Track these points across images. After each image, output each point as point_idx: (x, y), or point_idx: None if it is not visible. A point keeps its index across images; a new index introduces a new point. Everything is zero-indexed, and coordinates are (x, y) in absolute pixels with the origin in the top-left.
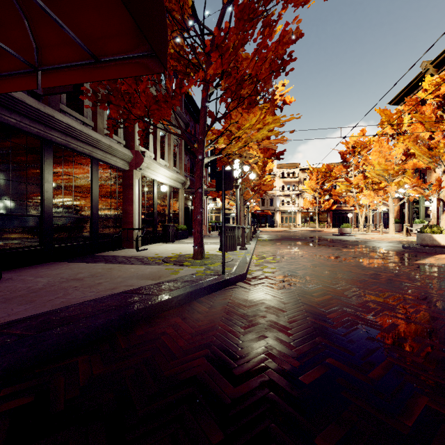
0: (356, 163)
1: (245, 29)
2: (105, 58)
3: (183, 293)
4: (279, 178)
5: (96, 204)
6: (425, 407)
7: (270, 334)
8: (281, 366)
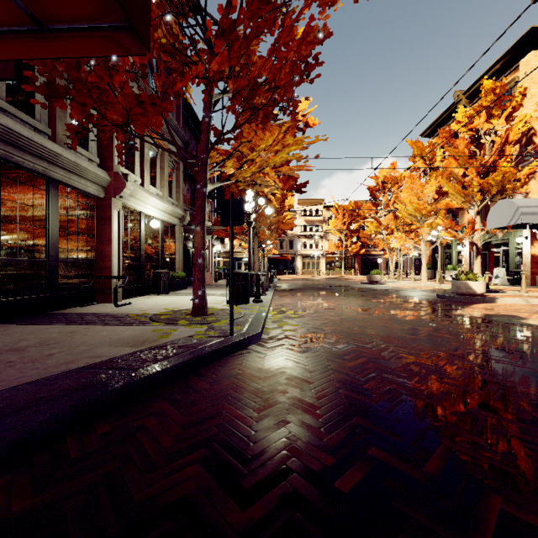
0: (386, 200)
1: (259, 14)
2: (55, 24)
3: (174, 365)
4: (300, 216)
5: (55, 243)
6: (500, 512)
7: (294, 417)
8: (310, 467)
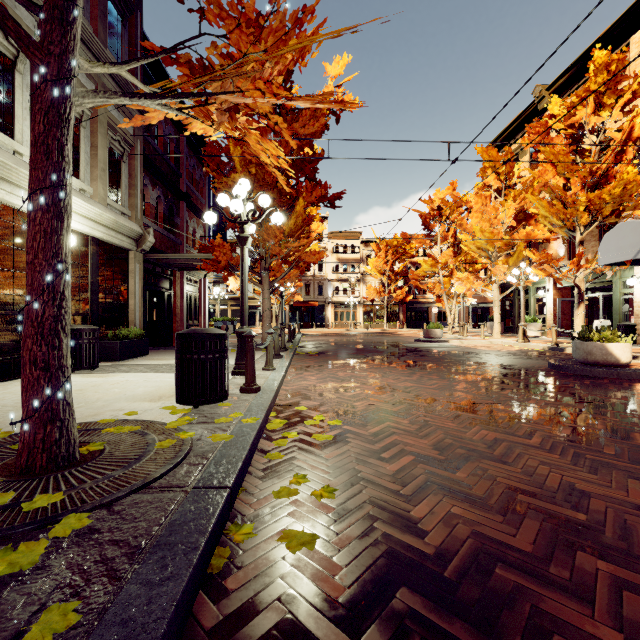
0: (443, 232)
1: None
2: None
3: None
4: (331, 253)
5: None
6: None
7: None
8: None
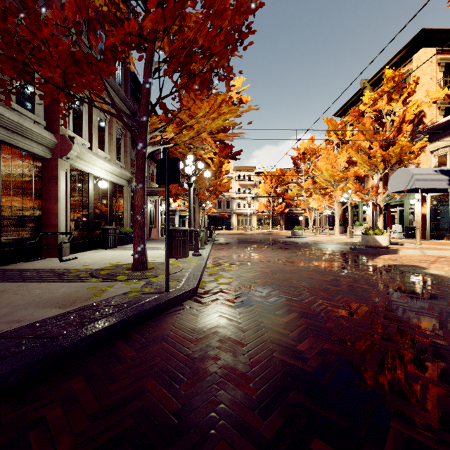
0: (306, 168)
1: None
2: None
3: (98, 330)
4: (235, 180)
5: None
6: None
7: (225, 394)
8: None
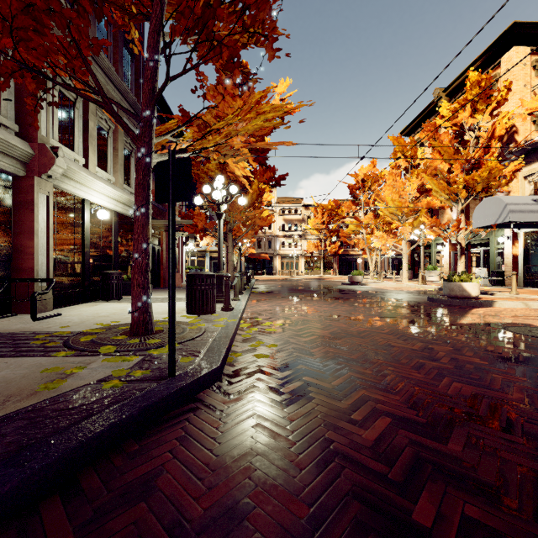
0: (366, 199)
1: None
2: None
3: (3, 485)
4: (278, 215)
5: None
6: None
7: None
8: None
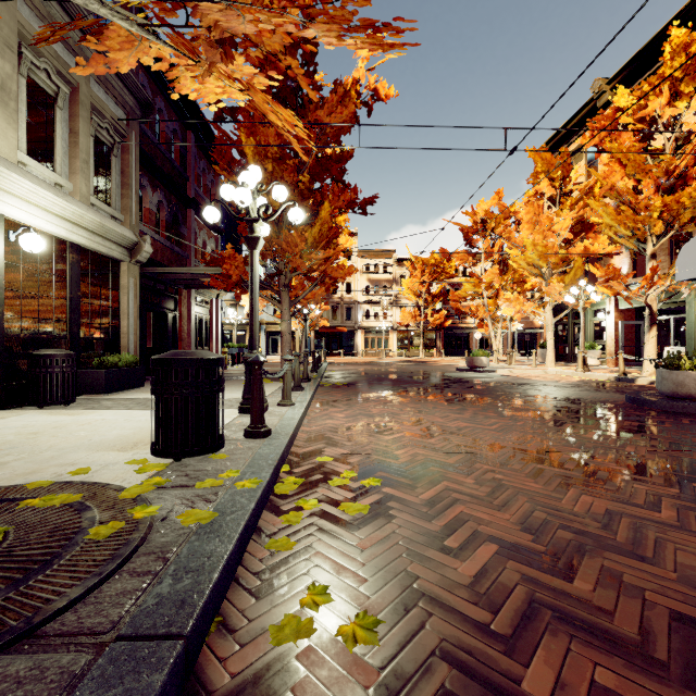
0: (487, 248)
1: None
2: None
3: None
4: (361, 273)
5: None
6: None
7: None
8: None
